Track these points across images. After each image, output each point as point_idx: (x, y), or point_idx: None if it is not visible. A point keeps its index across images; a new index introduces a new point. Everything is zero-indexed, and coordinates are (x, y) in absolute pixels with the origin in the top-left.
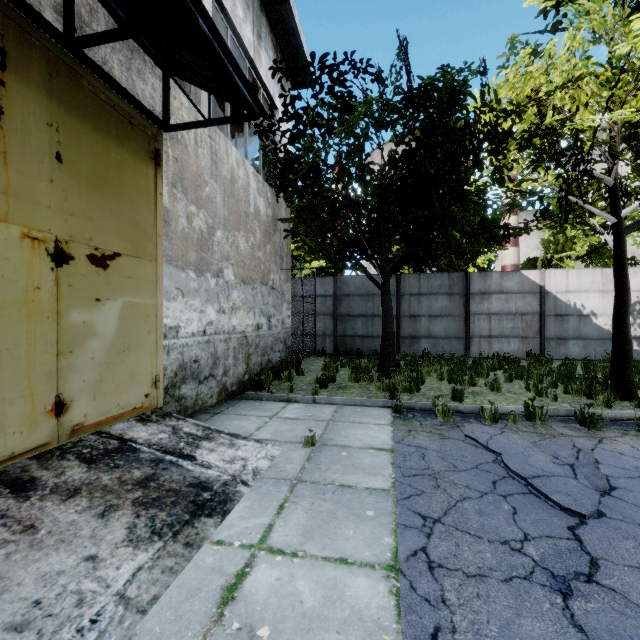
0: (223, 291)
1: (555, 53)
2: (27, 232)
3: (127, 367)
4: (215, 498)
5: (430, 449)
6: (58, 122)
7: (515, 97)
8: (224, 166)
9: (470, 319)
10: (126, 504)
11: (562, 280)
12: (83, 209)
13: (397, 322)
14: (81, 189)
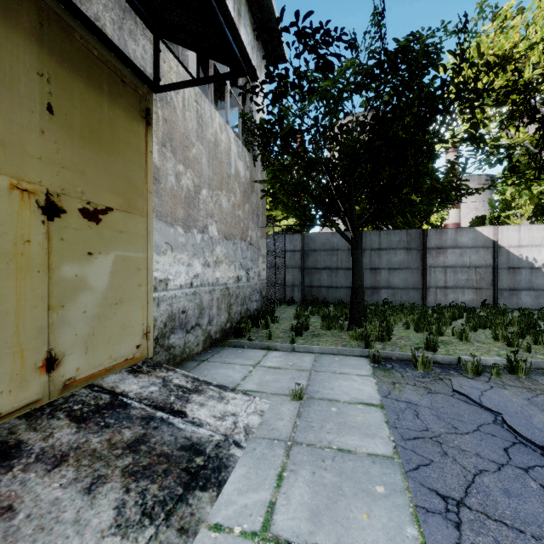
0: (208, 246)
1: (539, 5)
2: (16, 183)
3: (119, 319)
4: (208, 464)
5: (421, 405)
6: (49, 73)
7: (489, 56)
8: (209, 130)
9: (427, 271)
10: (115, 474)
11: (514, 235)
12: (75, 162)
13: None
14: (73, 142)
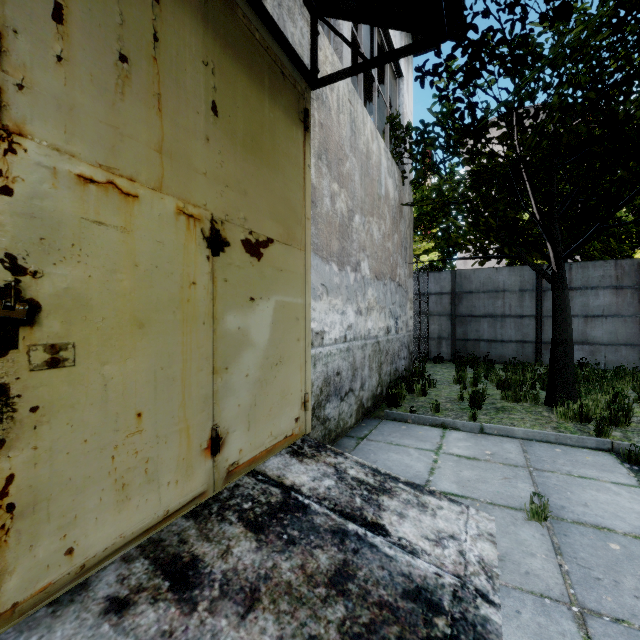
0: (360, 288)
1: None
2: (182, 207)
3: (279, 385)
4: (459, 634)
5: None
6: (213, 61)
7: None
8: (361, 138)
9: None
10: (331, 637)
11: None
12: (238, 180)
13: (537, 324)
14: (236, 153)
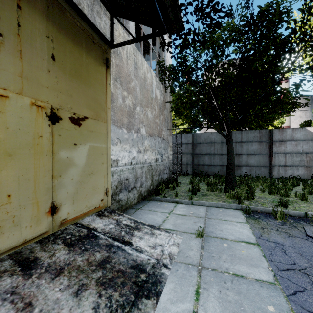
0: (140, 140)
1: None
2: (34, 102)
3: (91, 184)
4: (149, 279)
5: (286, 245)
6: (52, 36)
7: None
8: (140, 71)
9: (272, 156)
10: (92, 283)
11: None
12: (67, 90)
13: None
14: (66, 78)
